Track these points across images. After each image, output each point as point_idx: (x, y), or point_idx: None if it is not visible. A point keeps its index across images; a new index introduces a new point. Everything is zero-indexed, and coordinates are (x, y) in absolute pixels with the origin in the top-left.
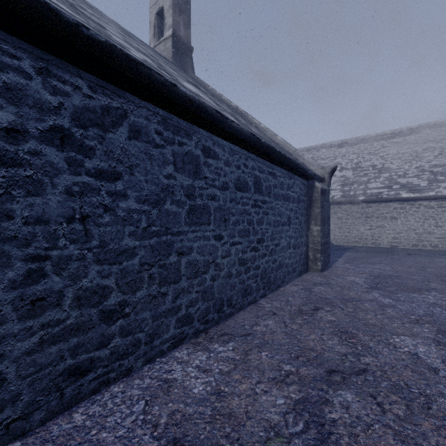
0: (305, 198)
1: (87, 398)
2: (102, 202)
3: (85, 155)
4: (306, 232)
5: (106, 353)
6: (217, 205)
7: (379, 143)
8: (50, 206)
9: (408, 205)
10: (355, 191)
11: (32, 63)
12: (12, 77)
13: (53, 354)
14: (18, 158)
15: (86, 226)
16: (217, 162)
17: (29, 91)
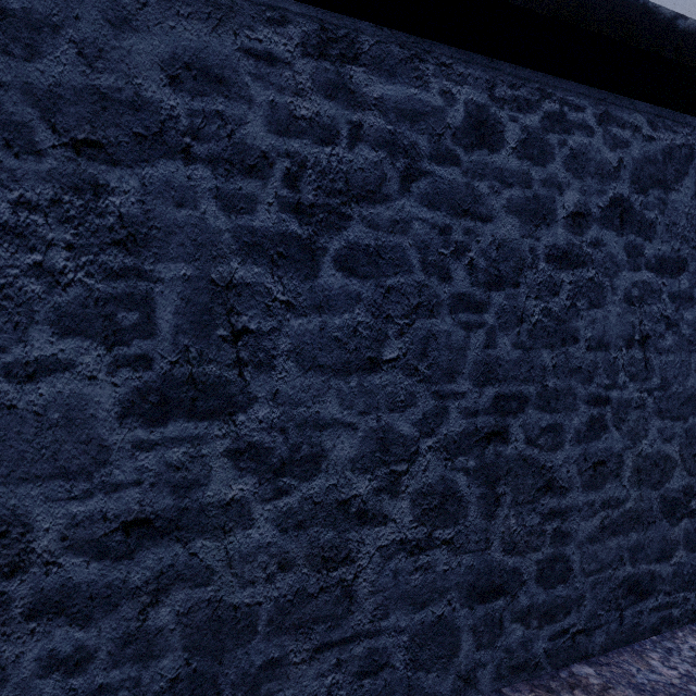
0: None
1: (646, 636)
2: (662, 312)
3: (644, 236)
4: None
5: (667, 571)
6: None
7: None
8: (609, 322)
9: None
10: None
11: (593, 111)
12: (576, 139)
13: (612, 550)
14: (581, 254)
15: (644, 352)
16: None
17: (590, 153)
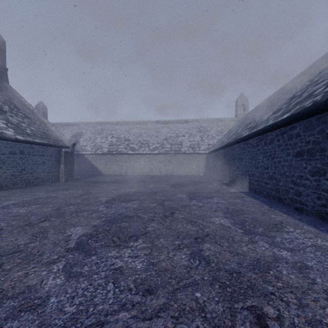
0: (57, 155)
1: None
2: None
3: None
4: (59, 167)
5: None
6: (0, 159)
7: (131, 126)
8: None
9: (130, 156)
10: (113, 149)
11: None
12: None
13: None
14: None
15: None
16: (0, 147)
17: None
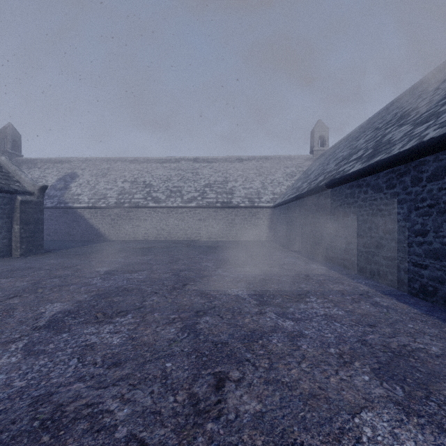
0: (6, 207)
1: None
2: None
3: None
4: (9, 229)
5: None
6: None
7: (156, 165)
8: None
9: (153, 212)
10: (125, 200)
11: None
12: None
13: None
14: None
15: None
16: None
17: None
